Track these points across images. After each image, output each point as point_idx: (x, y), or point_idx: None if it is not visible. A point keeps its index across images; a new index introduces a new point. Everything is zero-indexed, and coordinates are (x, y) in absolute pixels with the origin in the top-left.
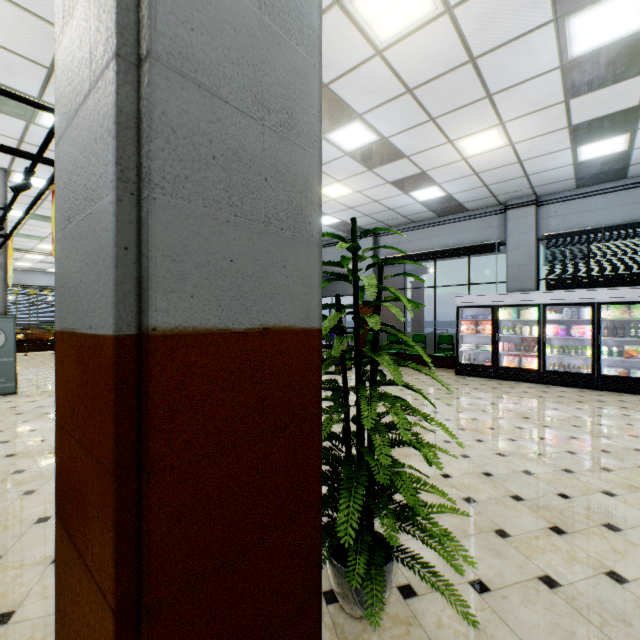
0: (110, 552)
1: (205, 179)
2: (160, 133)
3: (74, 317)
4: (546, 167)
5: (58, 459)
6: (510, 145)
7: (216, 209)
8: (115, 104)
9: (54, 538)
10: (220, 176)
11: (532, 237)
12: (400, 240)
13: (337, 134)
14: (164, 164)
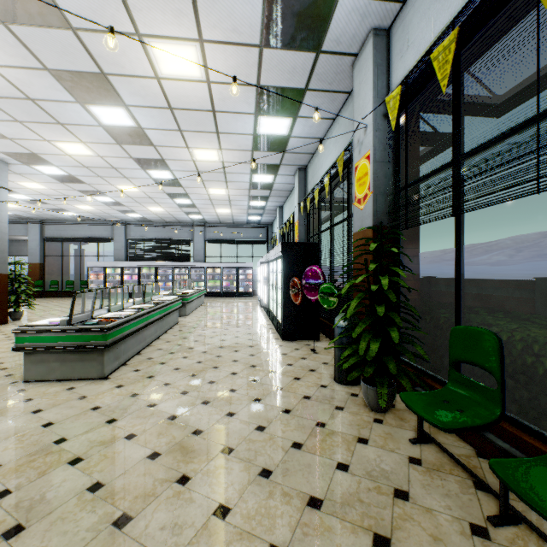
0: None
1: None
2: None
3: None
4: (120, 216)
5: None
6: (98, 209)
7: None
8: None
9: None
10: None
11: (124, 238)
12: (60, 228)
13: (11, 195)
14: None
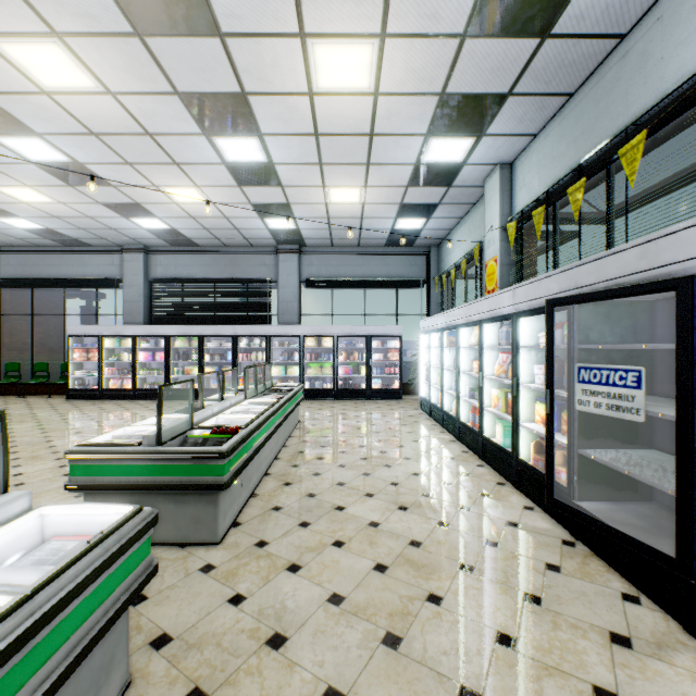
0: None
1: None
2: None
3: None
4: (123, 226)
5: None
6: (62, 203)
7: None
8: None
9: None
10: None
11: (142, 279)
12: (26, 262)
13: None
14: None
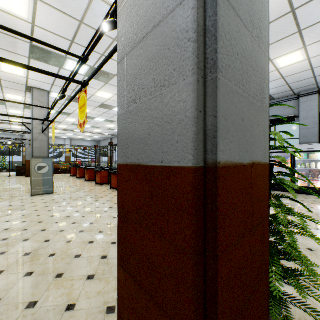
0: (188, 302)
1: (234, 68)
2: (220, 37)
3: (140, 156)
4: None
5: (121, 234)
6: (307, 59)
7: (238, 87)
8: (196, 20)
9: (85, 266)
10: (239, 66)
11: (316, 112)
12: None
13: None
14: (222, 57)
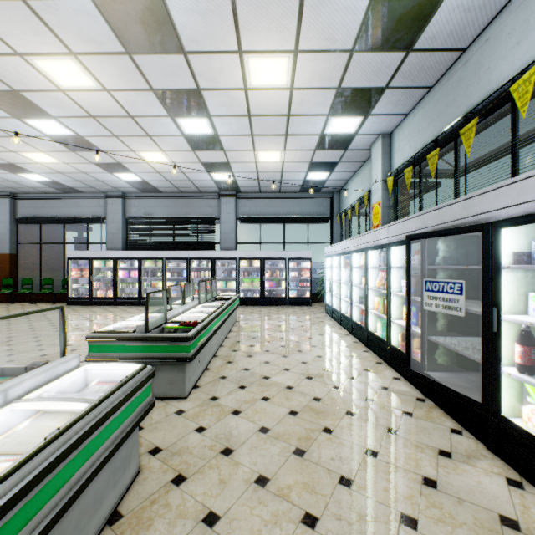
0: None
1: None
2: None
3: None
4: (108, 179)
5: None
6: (66, 163)
7: None
8: None
9: None
10: None
11: (121, 217)
12: (37, 205)
13: None
14: None
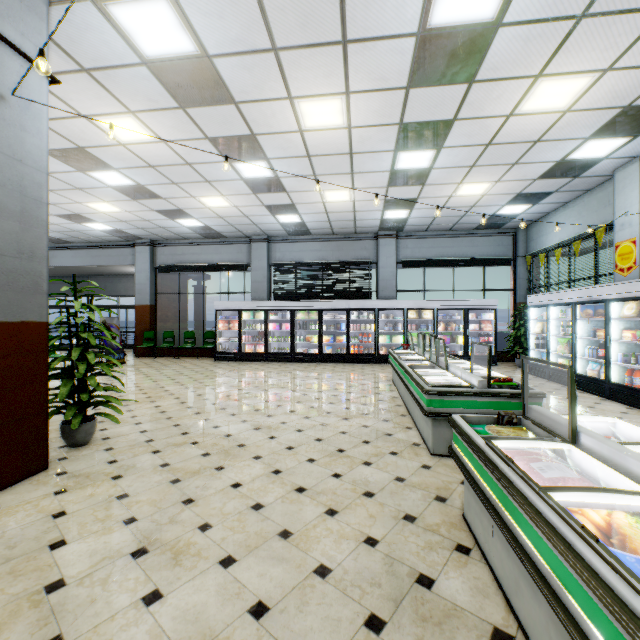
0: None
1: (0, 280)
2: None
3: None
4: (264, 222)
5: None
6: (235, 207)
7: (4, 287)
8: None
9: None
10: (5, 278)
11: (266, 263)
12: (176, 252)
13: (98, 174)
14: None
